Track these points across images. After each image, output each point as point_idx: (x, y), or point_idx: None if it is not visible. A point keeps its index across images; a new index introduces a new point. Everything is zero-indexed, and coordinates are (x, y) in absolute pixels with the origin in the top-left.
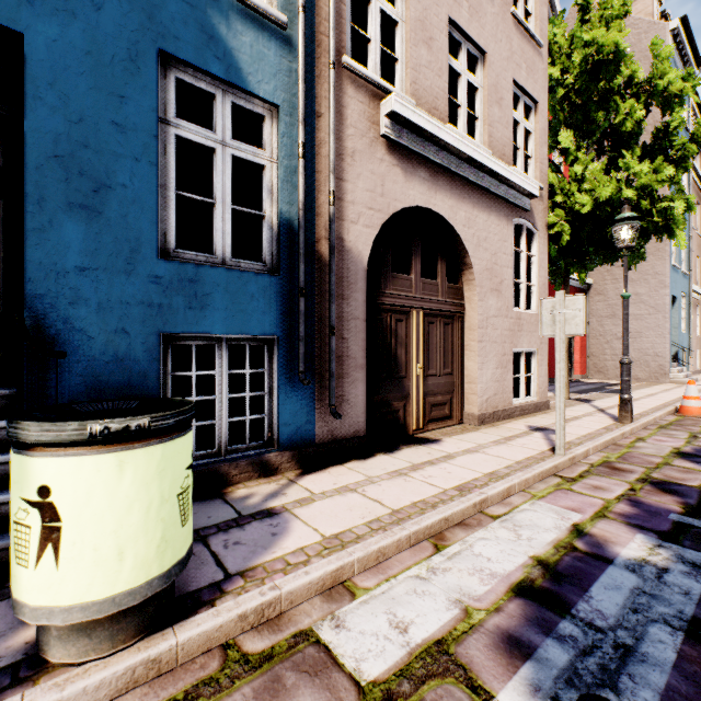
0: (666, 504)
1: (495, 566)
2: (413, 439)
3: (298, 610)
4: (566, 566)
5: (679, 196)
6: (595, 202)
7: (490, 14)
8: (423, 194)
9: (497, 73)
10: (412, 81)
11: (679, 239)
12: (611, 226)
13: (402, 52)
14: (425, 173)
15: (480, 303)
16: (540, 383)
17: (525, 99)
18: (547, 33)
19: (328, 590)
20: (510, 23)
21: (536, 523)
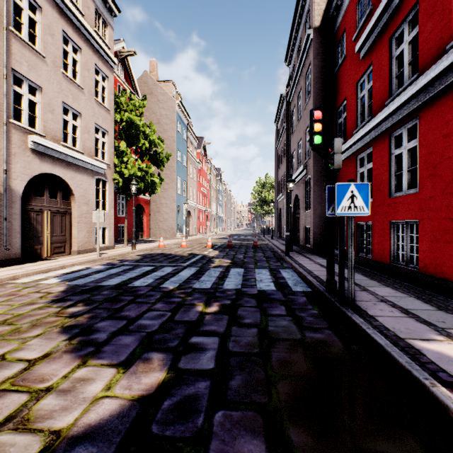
0: (116, 262)
1: (60, 273)
2: (45, 260)
3: (4, 282)
4: (78, 270)
5: (156, 177)
6: (130, 173)
7: (83, 99)
8: (50, 168)
9: (87, 122)
10: (44, 126)
11: (158, 190)
12: (130, 185)
13: (39, 114)
14: (51, 160)
15: (78, 209)
16: (110, 239)
17: (102, 130)
18: (113, 105)
19: (12, 280)
20: (94, 102)
21: (78, 268)
